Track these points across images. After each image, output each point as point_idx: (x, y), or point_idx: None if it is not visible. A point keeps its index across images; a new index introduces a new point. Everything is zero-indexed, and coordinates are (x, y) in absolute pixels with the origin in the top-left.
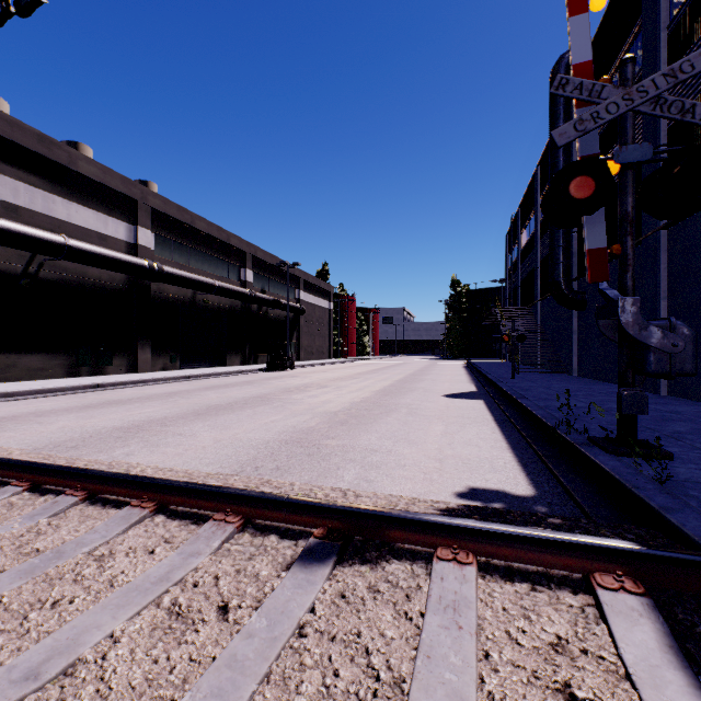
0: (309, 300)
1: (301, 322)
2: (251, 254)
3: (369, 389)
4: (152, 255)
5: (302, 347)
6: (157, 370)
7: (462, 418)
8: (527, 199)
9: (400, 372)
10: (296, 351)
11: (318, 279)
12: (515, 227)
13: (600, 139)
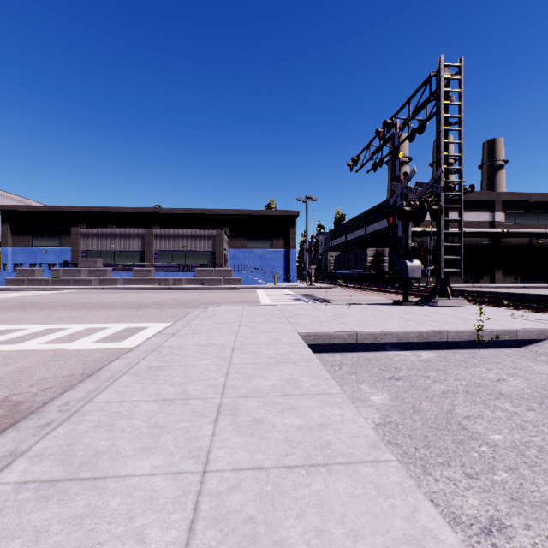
0: None
1: None
2: None
3: None
4: (502, 224)
5: None
6: (505, 283)
7: None
8: None
9: None
10: None
11: None
12: None
13: None
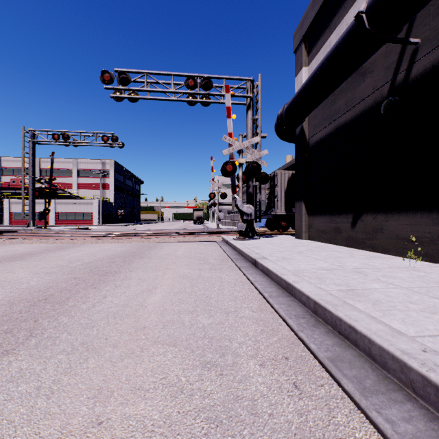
0: None
1: None
2: None
3: None
4: None
5: None
6: None
7: None
8: None
9: None
10: None
11: None
12: None
13: None
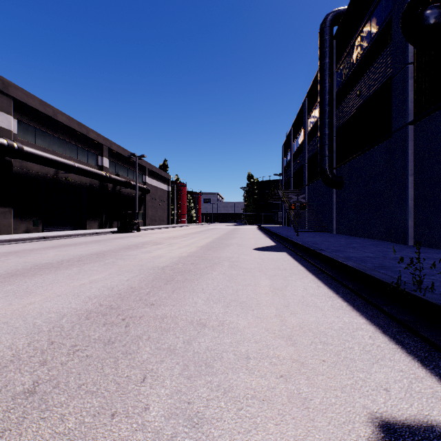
0: (153, 184)
1: (147, 199)
2: (107, 146)
3: (195, 245)
4: (15, 137)
5: (148, 216)
6: (19, 233)
7: (280, 270)
8: (297, 121)
9: (217, 233)
10: (143, 219)
11: (159, 170)
12: (289, 140)
13: (355, 70)
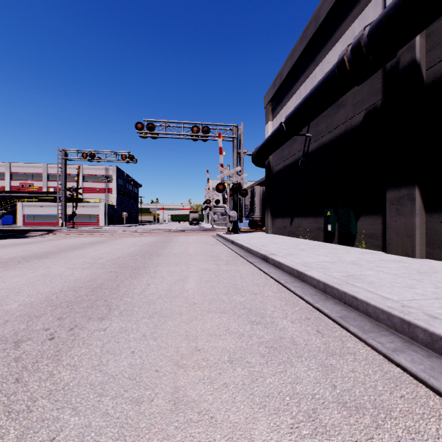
0: None
1: None
2: None
3: None
4: None
5: None
6: None
7: None
8: None
9: None
10: None
11: None
12: None
13: None
